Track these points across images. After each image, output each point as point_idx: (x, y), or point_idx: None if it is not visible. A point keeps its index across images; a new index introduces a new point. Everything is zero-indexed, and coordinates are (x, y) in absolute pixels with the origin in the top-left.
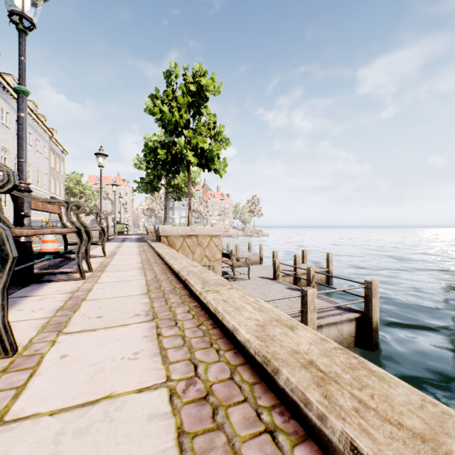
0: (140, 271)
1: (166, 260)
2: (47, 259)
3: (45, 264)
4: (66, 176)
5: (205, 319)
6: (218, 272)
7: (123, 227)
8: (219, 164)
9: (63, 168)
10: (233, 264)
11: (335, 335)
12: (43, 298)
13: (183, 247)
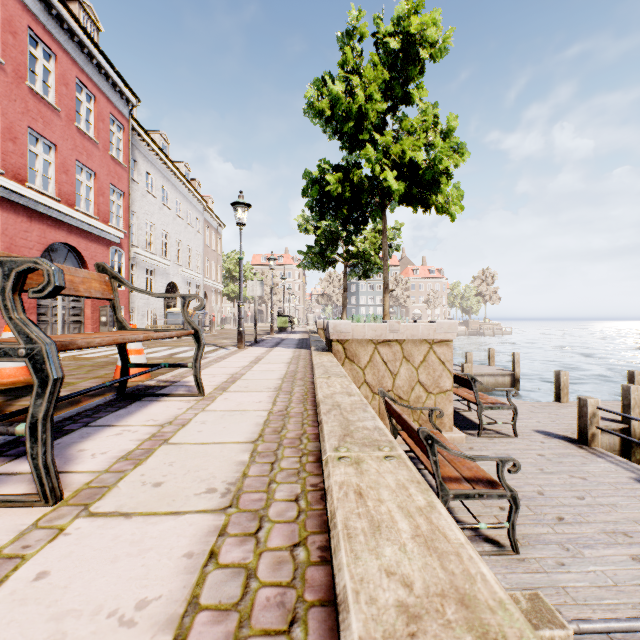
0: (205, 528)
1: (323, 455)
2: None
3: None
4: (225, 256)
5: None
6: (446, 417)
7: (285, 321)
8: (446, 195)
9: (220, 245)
10: (478, 401)
11: None
12: None
13: (374, 362)
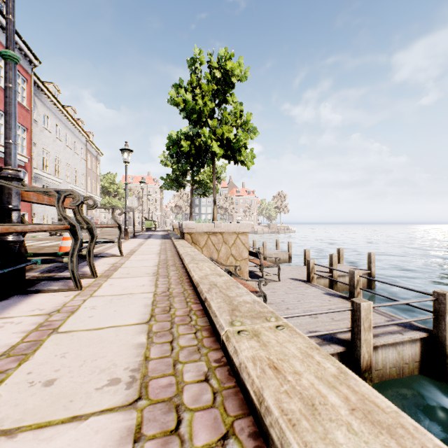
0: (152, 278)
1: (185, 263)
2: (31, 264)
3: (52, 265)
4: (102, 176)
5: (237, 411)
6: (245, 272)
7: (151, 224)
8: (246, 155)
9: (99, 168)
10: (261, 263)
11: (393, 359)
12: (5, 324)
13: (208, 244)
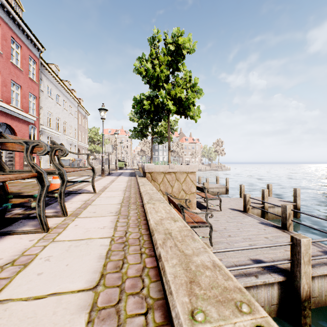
0: (113, 218)
1: (144, 203)
2: (1, 209)
3: None
4: (89, 130)
5: None
6: (193, 204)
7: (122, 164)
8: (194, 111)
9: (87, 124)
10: (206, 196)
11: None
12: None
13: (164, 181)
